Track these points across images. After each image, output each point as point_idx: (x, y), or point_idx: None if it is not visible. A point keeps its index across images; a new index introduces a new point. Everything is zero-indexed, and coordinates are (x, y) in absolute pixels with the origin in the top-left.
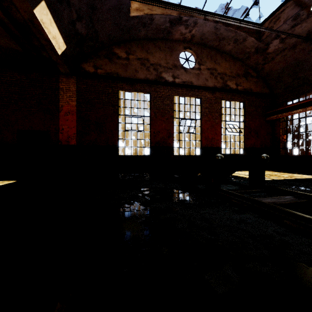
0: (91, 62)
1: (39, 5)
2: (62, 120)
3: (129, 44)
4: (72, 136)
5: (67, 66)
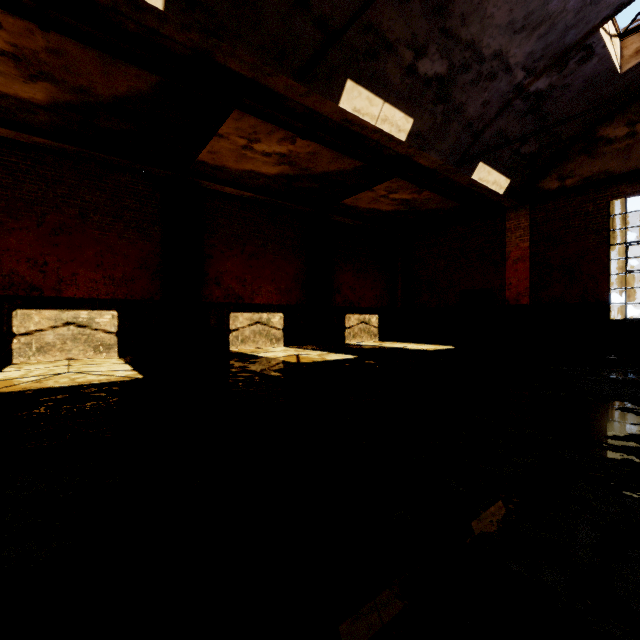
0: (554, 173)
1: (476, 169)
2: (509, 271)
3: (636, 103)
4: (524, 292)
5: (513, 199)
